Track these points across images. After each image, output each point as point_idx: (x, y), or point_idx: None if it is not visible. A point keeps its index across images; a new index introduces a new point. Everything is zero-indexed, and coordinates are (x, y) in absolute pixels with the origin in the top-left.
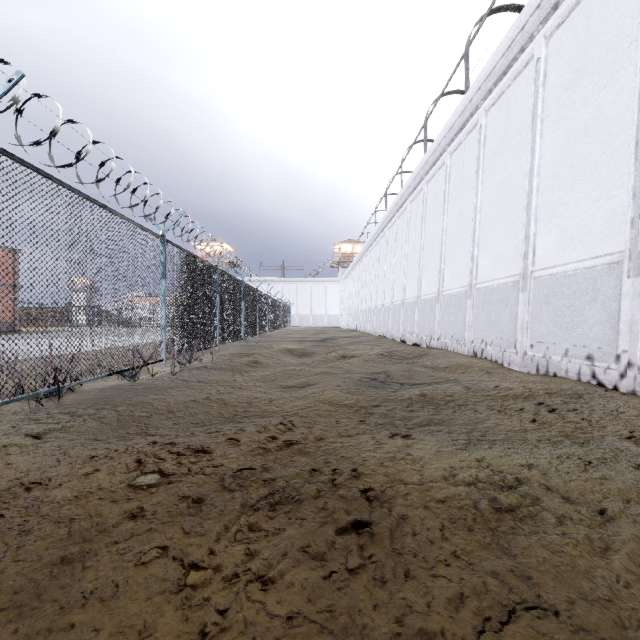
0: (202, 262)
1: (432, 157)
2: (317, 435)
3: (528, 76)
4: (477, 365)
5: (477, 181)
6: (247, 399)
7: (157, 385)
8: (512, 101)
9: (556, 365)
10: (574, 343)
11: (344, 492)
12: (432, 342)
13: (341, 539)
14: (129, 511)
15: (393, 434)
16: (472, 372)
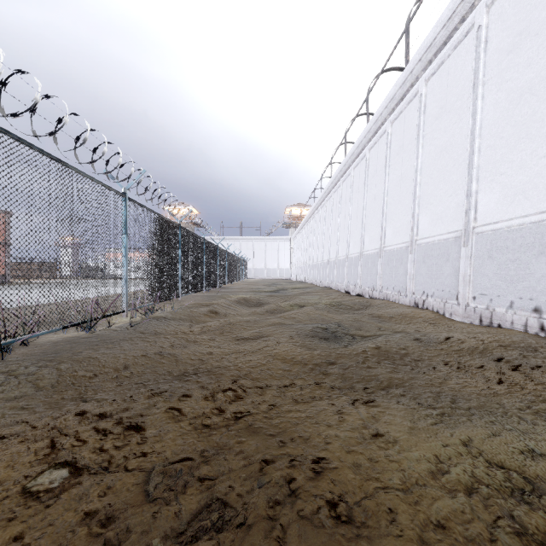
0: (165, 220)
1: (374, 126)
2: (270, 400)
3: (468, 44)
4: (420, 315)
5: (417, 145)
6: (200, 353)
7: (113, 337)
8: (452, 69)
9: (501, 317)
10: (520, 296)
11: (306, 507)
12: (374, 293)
13: None
14: None
15: (353, 399)
16: (417, 322)
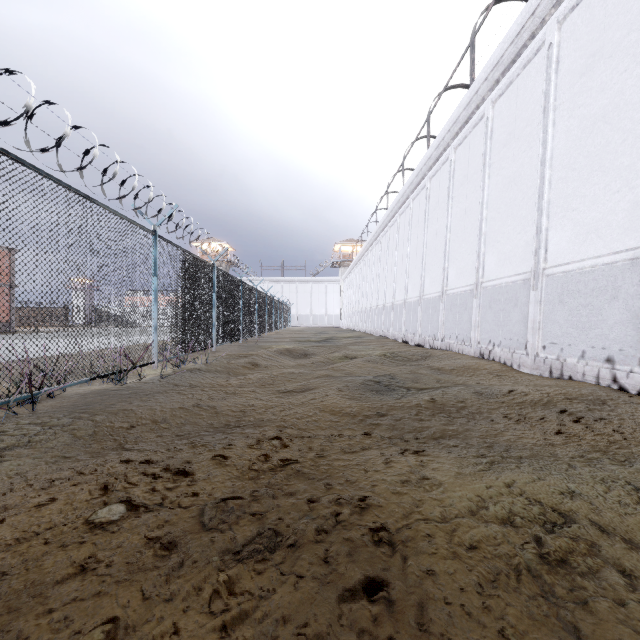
0: (197, 260)
1: (435, 152)
2: (317, 450)
3: (539, 64)
4: (485, 367)
5: (483, 175)
6: (241, 406)
7: (145, 390)
8: (521, 91)
9: (572, 368)
10: (592, 344)
11: (351, 533)
12: (436, 343)
13: (349, 609)
14: (79, 562)
15: (403, 449)
16: (480, 375)
